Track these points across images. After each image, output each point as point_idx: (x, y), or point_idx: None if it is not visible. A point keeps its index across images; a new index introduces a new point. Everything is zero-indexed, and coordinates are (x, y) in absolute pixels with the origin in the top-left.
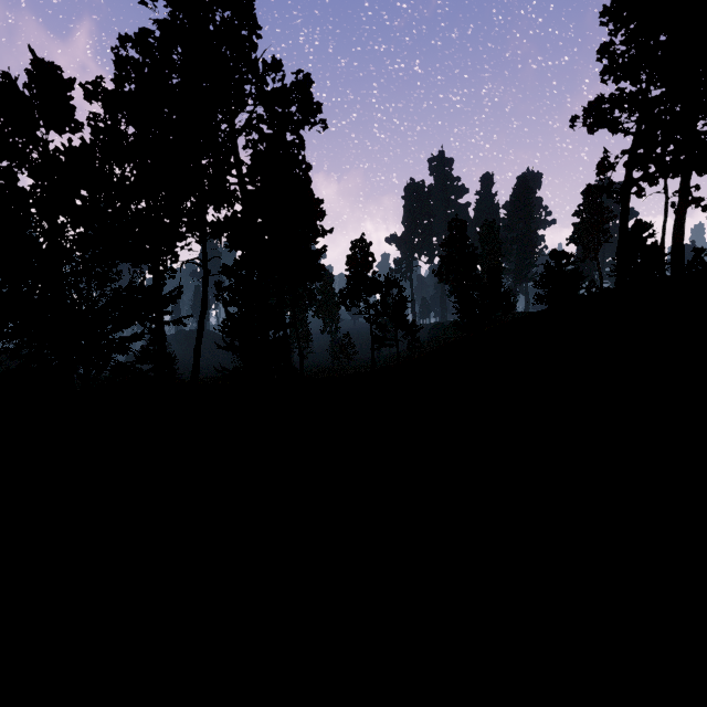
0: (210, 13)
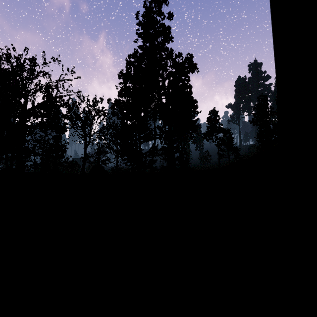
0: (156, 39)
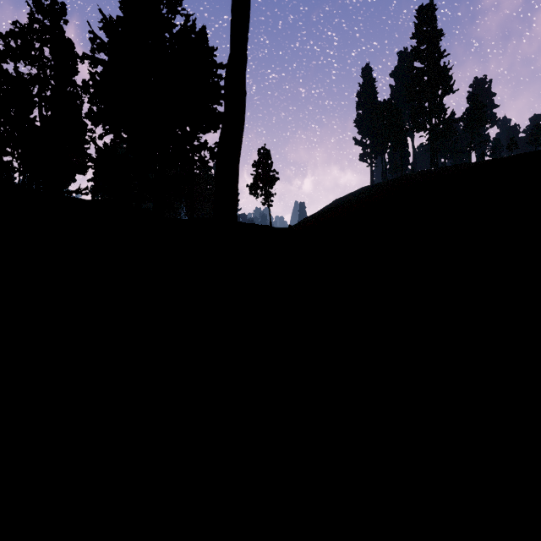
0: None
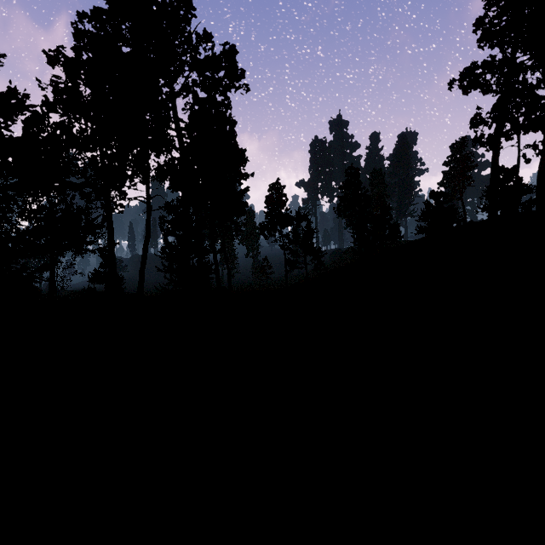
0: None
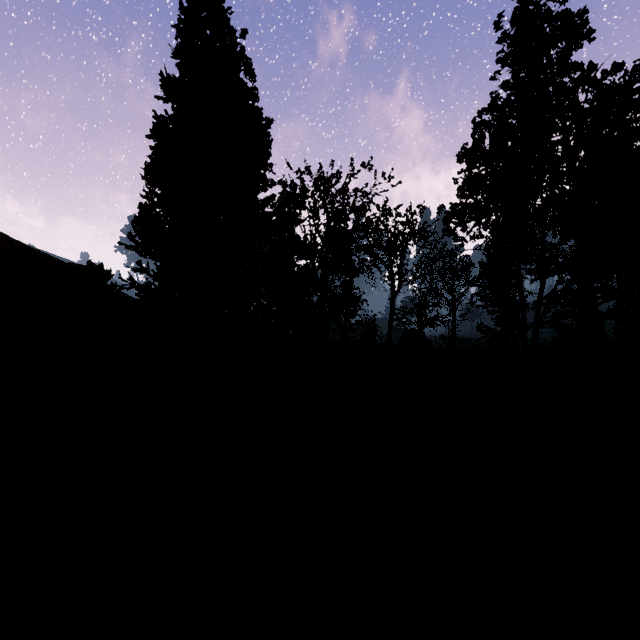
0: (544, 53)
